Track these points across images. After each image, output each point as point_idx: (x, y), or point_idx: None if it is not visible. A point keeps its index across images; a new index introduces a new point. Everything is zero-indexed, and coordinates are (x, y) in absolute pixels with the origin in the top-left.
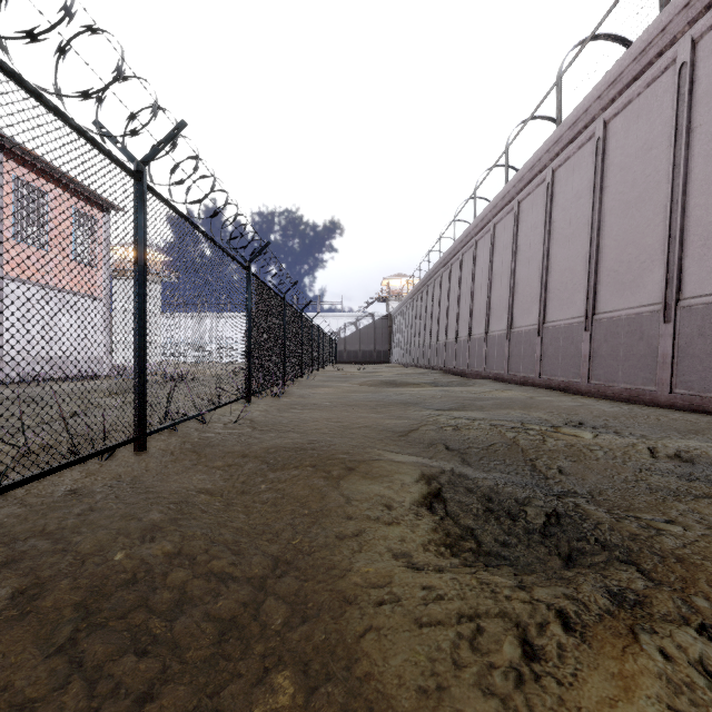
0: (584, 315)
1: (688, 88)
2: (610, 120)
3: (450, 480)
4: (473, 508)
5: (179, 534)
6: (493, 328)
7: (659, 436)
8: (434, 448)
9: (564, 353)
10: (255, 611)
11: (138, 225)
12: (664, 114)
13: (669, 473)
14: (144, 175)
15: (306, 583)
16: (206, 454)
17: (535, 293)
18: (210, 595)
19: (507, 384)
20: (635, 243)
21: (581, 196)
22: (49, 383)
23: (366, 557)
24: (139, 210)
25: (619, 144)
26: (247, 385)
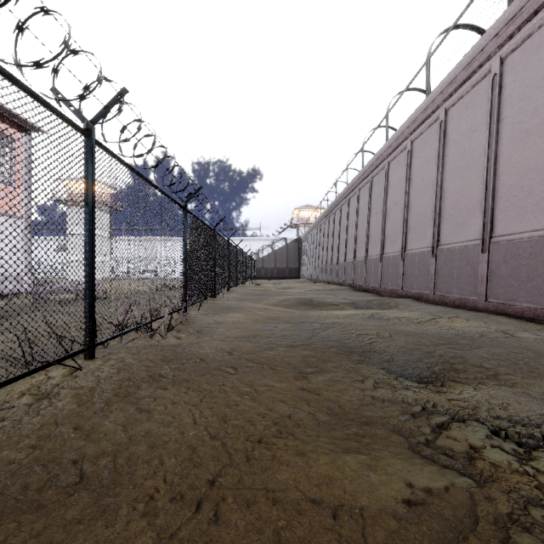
0: None
1: None
2: None
3: None
4: None
5: None
6: (412, 246)
7: None
8: None
9: (531, 273)
10: None
11: None
12: None
13: None
14: None
15: None
16: None
17: (474, 204)
18: None
19: (438, 306)
20: None
21: None
22: None
23: None
24: None
25: None
26: (86, 330)
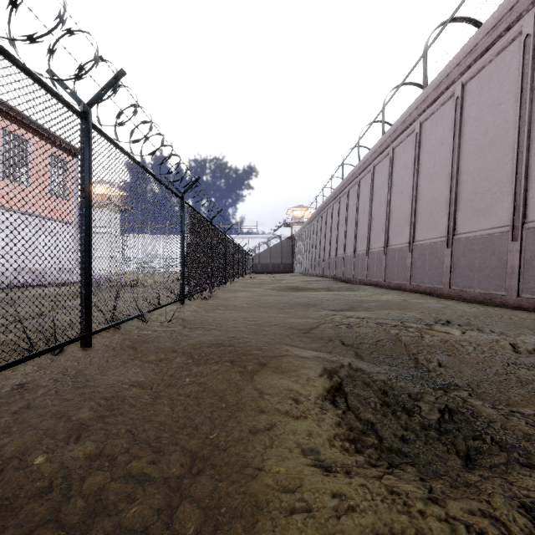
0: (446, 235)
1: (531, 54)
2: (466, 83)
3: (348, 374)
4: (371, 402)
5: (104, 433)
6: (373, 246)
7: (515, 333)
8: (332, 344)
9: (430, 265)
10: (168, 519)
11: (84, 157)
12: (511, 75)
13: (533, 367)
14: (89, 115)
15: (220, 484)
16: (142, 350)
17: (406, 218)
18: (125, 502)
19: (385, 289)
20: (488, 178)
21: (443, 142)
22: (30, 288)
23: (277, 454)
24: (85, 145)
25: (474, 101)
26: (181, 290)
